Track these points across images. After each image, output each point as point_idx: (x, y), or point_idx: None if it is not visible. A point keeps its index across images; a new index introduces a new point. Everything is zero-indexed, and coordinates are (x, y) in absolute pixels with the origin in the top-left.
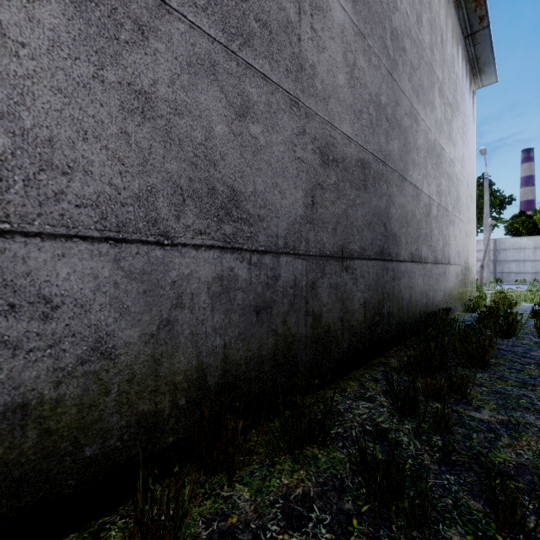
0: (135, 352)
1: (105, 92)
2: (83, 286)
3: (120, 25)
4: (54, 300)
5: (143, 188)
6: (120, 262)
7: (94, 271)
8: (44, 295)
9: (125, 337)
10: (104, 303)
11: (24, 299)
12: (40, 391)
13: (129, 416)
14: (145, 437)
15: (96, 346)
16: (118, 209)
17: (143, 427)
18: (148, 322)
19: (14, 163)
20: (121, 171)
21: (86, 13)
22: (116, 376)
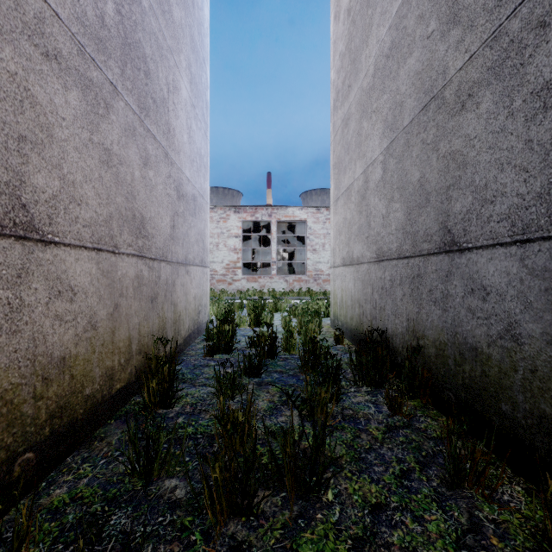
0: (537, 347)
1: (514, 120)
2: (501, 280)
3: (524, 49)
4: (487, 289)
5: (545, 183)
6: (524, 261)
7: (507, 269)
8: (483, 285)
9: (528, 329)
10: (513, 295)
11: (476, 287)
12: (481, 344)
13: (532, 405)
14: (547, 440)
15: (508, 328)
16: (523, 214)
17: (544, 427)
18: (549, 322)
19: (473, 208)
20: (525, 179)
21: (502, 74)
22: (522, 361)
